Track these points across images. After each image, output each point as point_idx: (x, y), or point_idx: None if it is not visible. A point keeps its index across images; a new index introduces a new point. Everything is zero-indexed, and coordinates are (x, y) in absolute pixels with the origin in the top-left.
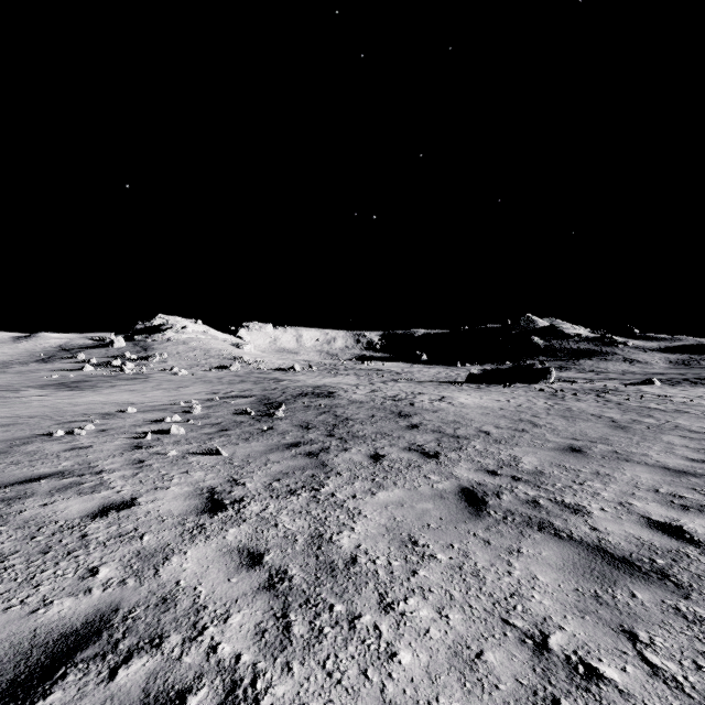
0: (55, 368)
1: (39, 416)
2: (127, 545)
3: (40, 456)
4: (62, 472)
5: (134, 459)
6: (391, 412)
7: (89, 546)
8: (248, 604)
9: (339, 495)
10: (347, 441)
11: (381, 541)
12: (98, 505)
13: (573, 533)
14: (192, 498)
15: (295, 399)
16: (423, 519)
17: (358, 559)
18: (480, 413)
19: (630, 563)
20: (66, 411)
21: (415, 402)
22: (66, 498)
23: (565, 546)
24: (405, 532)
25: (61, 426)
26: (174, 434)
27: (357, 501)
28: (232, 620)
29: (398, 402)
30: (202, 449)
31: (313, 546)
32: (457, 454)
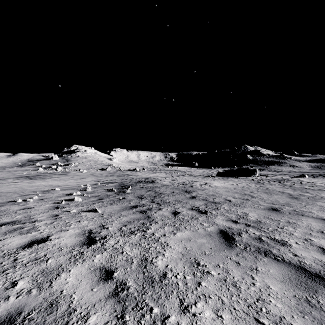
0: (25, 169)
1: (12, 192)
2: (37, 266)
3: (6, 212)
4: (15, 221)
5: (53, 214)
6: (182, 190)
7: (16, 267)
8: (101, 307)
9: (157, 234)
10: (161, 204)
11: (179, 262)
12: (28, 240)
13: (284, 258)
14: (79, 236)
15: (136, 184)
16: (201, 248)
17: (167, 274)
18: (225, 191)
19: (321, 277)
20: (26, 189)
21: (193, 185)
22: (12, 236)
23: (282, 266)
24: (192, 257)
25: (21, 197)
26: (76, 201)
27: (166, 238)
28: (90, 320)
29: (185, 185)
30: (88, 209)
31: (142, 266)
32: (216, 211)
